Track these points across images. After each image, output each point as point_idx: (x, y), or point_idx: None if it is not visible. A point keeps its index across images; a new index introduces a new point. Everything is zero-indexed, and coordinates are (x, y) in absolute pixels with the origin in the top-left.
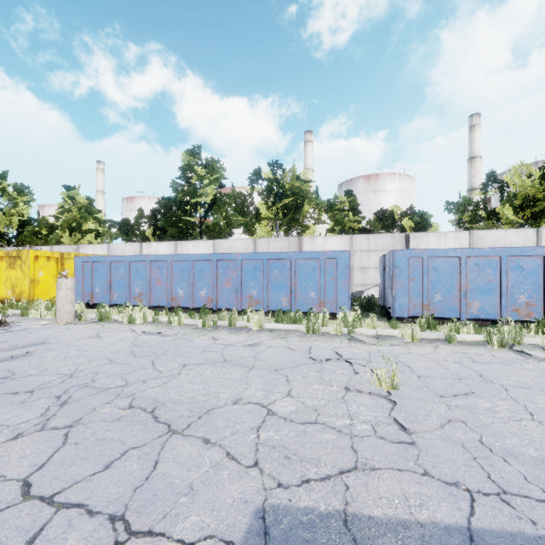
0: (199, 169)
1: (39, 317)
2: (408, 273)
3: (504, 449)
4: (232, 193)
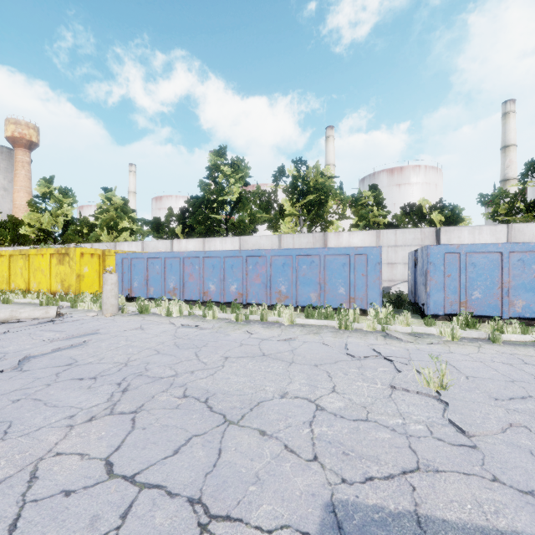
0: (225, 168)
1: (86, 309)
2: (443, 269)
3: None
4: (256, 191)
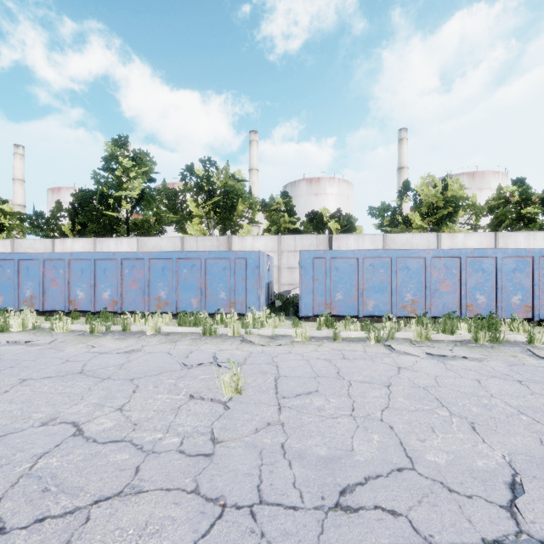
0: (125, 160)
1: None
2: (313, 273)
3: (299, 451)
4: (162, 189)
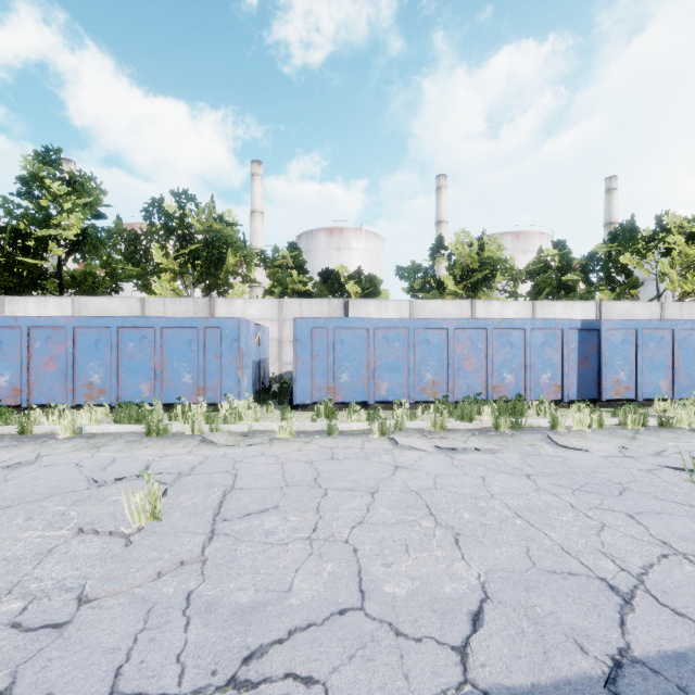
0: (56, 184)
1: None
2: (311, 348)
3: (211, 600)
4: (114, 229)
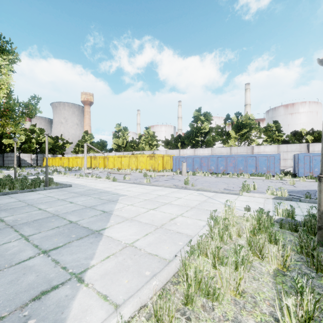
0: (201, 117)
1: None
2: (303, 161)
3: (313, 188)
4: (216, 127)
